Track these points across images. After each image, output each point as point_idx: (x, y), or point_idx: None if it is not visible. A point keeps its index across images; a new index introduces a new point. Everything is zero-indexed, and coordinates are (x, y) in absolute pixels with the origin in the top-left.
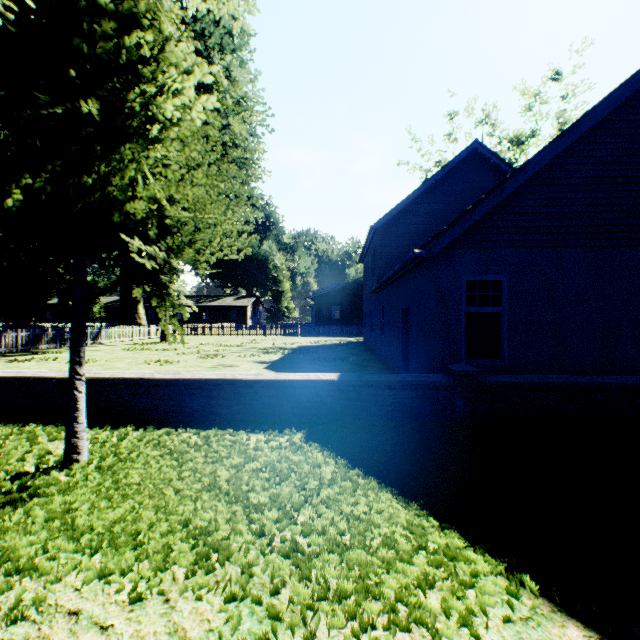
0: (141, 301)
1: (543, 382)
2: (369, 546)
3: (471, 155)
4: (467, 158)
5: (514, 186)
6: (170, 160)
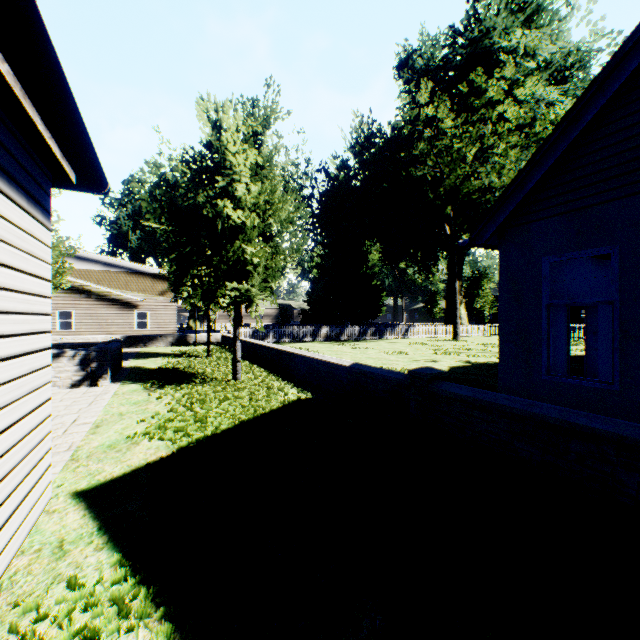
0: (461, 303)
1: (491, 402)
2: (200, 420)
3: None
4: None
5: (599, 102)
6: (449, 175)
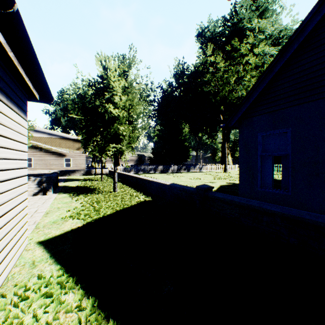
0: (229, 154)
1: (231, 200)
2: (97, 210)
3: None
4: None
5: (281, 62)
6: (222, 90)
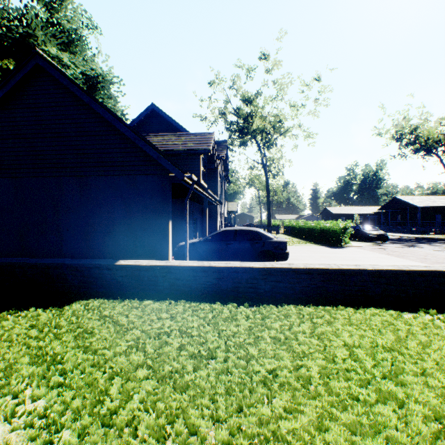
0: None
1: None
2: None
3: (154, 113)
4: (152, 115)
5: None
6: None
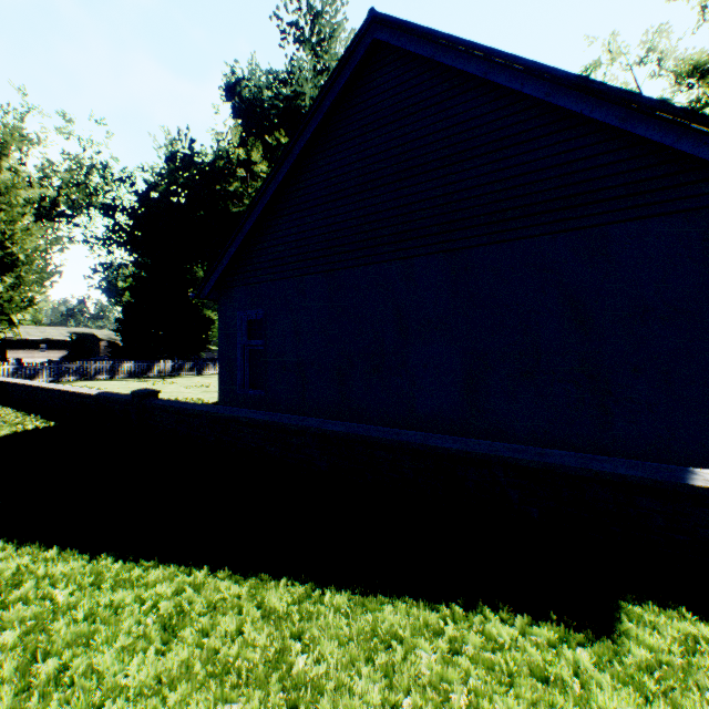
0: None
1: (169, 405)
2: None
3: None
4: None
5: (250, 224)
6: None
